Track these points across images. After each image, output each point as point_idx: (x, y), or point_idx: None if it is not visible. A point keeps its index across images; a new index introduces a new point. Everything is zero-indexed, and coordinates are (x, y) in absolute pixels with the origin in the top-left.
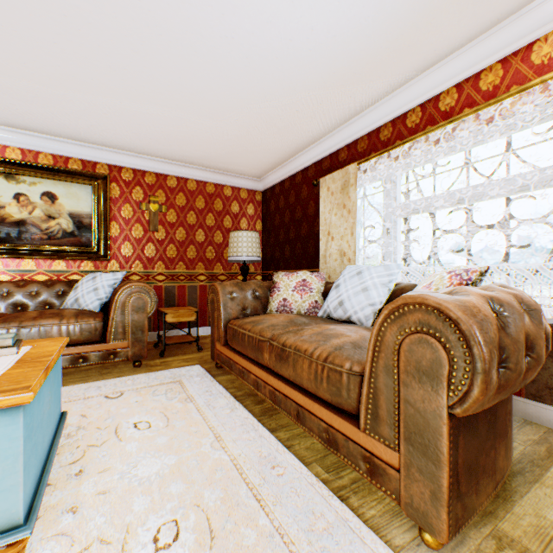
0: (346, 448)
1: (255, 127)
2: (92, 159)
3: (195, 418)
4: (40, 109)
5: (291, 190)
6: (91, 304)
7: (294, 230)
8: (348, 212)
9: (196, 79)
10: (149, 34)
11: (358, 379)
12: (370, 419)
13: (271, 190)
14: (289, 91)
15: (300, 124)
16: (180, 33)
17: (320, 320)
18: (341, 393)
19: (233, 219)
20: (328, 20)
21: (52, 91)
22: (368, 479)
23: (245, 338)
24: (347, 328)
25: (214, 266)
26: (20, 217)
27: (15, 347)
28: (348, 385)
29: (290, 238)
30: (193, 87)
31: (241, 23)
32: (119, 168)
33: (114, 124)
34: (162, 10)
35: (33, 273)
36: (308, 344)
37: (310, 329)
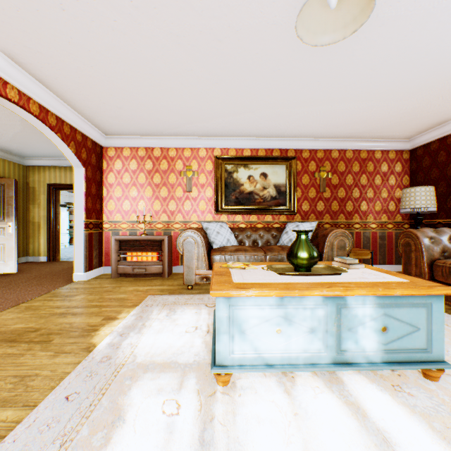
0: None
1: (439, 97)
2: (285, 147)
3: (450, 330)
4: (273, 123)
5: None
6: None
7: None
8: None
9: (409, 75)
10: (394, 55)
11: None
12: None
13: (423, 147)
14: None
15: None
16: (422, 46)
17: None
18: None
19: (382, 177)
20: None
21: (290, 110)
22: None
23: None
24: None
25: (366, 217)
26: (249, 189)
27: (362, 264)
28: None
29: None
30: (401, 81)
31: None
32: (300, 151)
33: (313, 122)
34: (418, 36)
35: (255, 223)
36: None
37: None
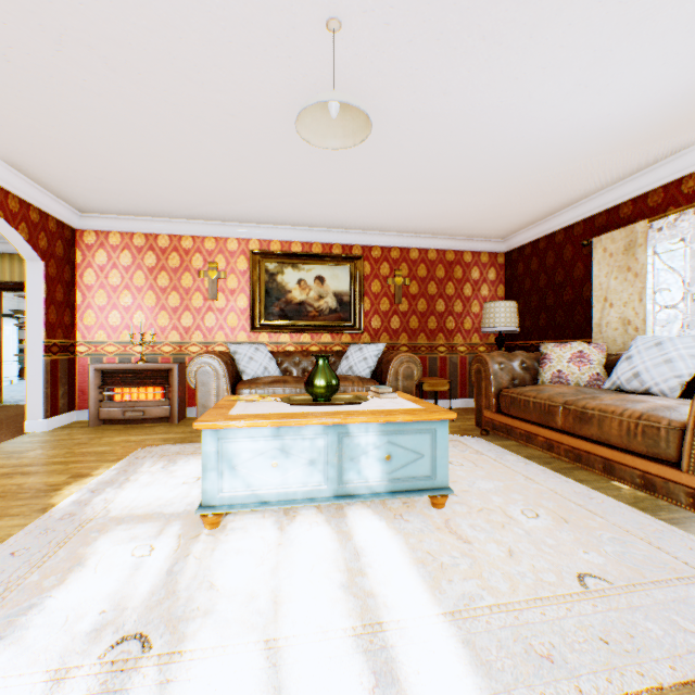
0: (664, 489)
1: (516, 195)
2: (349, 243)
3: (495, 465)
4: (327, 211)
5: (547, 251)
6: (362, 371)
7: (551, 295)
8: (634, 275)
9: (473, 170)
10: (447, 149)
11: (677, 433)
12: (692, 462)
13: (518, 251)
14: (566, 162)
15: (570, 186)
16: (474, 144)
17: (608, 391)
18: (658, 444)
19: (473, 286)
20: (628, 106)
21: (345, 198)
22: (690, 511)
23: (529, 404)
24: (651, 397)
25: (453, 337)
26: (300, 299)
27: (396, 393)
28: (666, 438)
29: (546, 305)
30: (466, 176)
31: (534, 127)
32: (369, 248)
33: (379, 213)
34: (466, 134)
35: (308, 345)
36: (613, 407)
37: (607, 397)
